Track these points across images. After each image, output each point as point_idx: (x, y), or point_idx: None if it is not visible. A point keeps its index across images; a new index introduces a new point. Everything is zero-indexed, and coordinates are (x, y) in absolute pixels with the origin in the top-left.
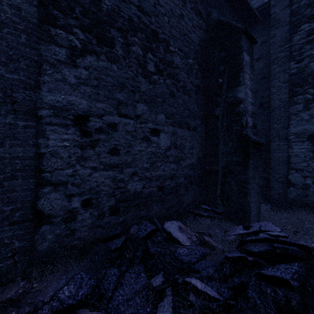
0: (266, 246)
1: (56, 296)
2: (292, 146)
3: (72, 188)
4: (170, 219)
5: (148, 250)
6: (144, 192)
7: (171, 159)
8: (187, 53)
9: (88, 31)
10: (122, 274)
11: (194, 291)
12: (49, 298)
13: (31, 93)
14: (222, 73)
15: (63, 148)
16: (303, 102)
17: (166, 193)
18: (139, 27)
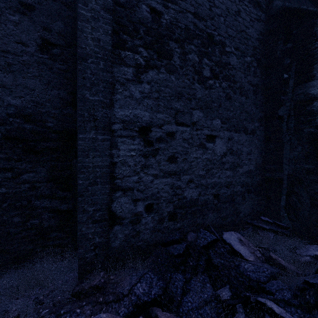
0: None
1: (132, 290)
2: None
3: (137, 194)
4: (225, 229)
5: (211, 261)
6: (200, 199)
7: (227, 165)
8: (244, 51)
9: (150, 48)
10: (188, 281)
11: (270, 314)
12: (127, 291)
13: (107, 111)
14: (288, 68)
15: (130, 157)
16: None
17: (221, 201)
18: (195, 34)
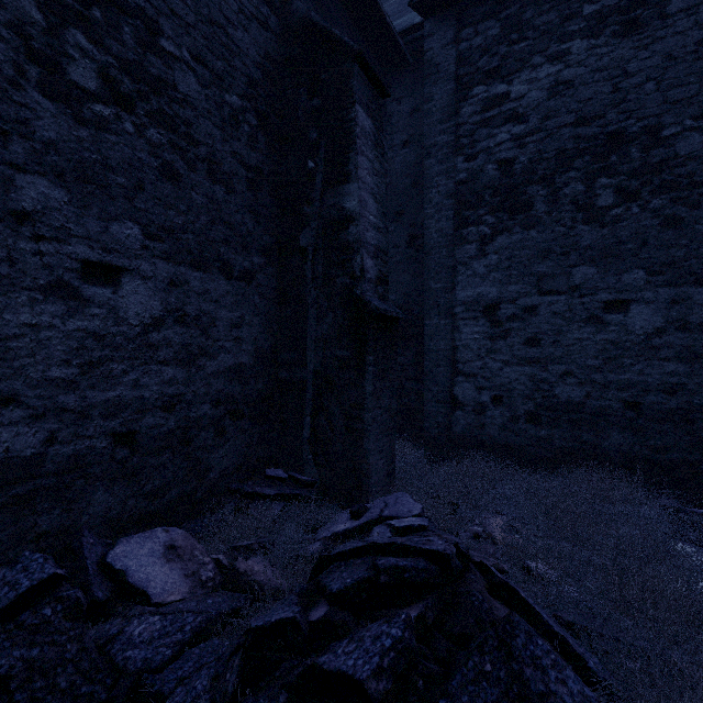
0: (365, 568)
1: None
2: (459, 327)
3: None
4: (161, 522)
5: None
6: (53, 455)
7: (166, 353)
8: (223, 76)
9: None
10: None
11: None
12: None
13: None
14: (314, 148)
15: None
16: (478, 240)
17: (146, 449)
18: None
